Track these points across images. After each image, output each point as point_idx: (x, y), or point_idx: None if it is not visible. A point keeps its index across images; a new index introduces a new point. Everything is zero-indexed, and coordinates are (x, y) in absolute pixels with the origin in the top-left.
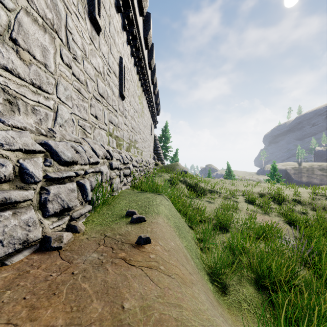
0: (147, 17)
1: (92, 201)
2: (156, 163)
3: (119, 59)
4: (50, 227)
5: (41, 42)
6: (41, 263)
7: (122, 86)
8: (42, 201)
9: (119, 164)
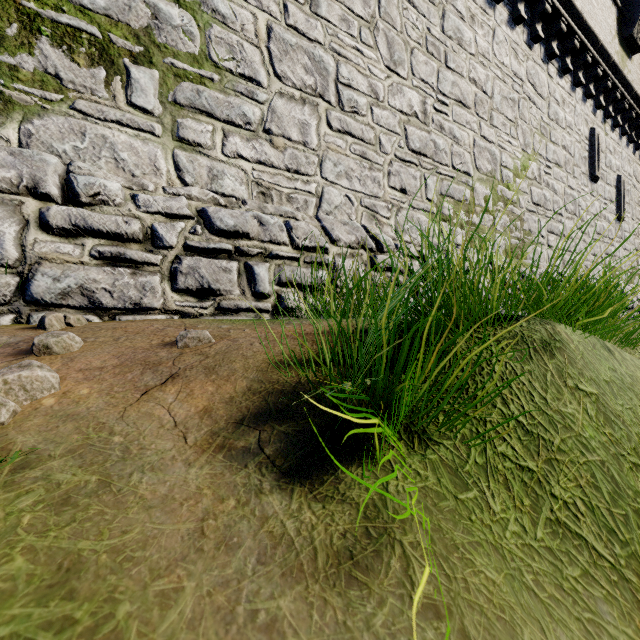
0: None
1: None
2: None
3: (616, 179)
4: None
5: (570, 227)
6: None
7: (620, 208)
8: None
9: None
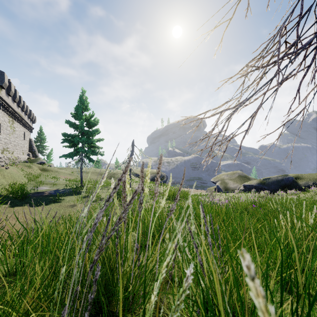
0: (15, 91)
1: None
2: (29, 158)
3: None
4: None
5: None
6: None
7: None
8: None
9: None
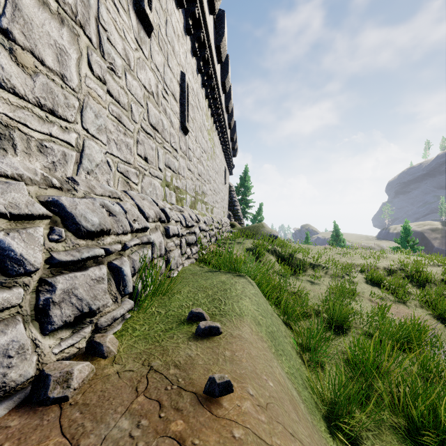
0: (220, 16)
1: (135, 291)
2: (232, 223)
3: (181, 75)
4: (55, 350)
5: (54, 40)
6: (18, 444)
7: (184, 115)
8: (41, 305)
9: (179, 229)
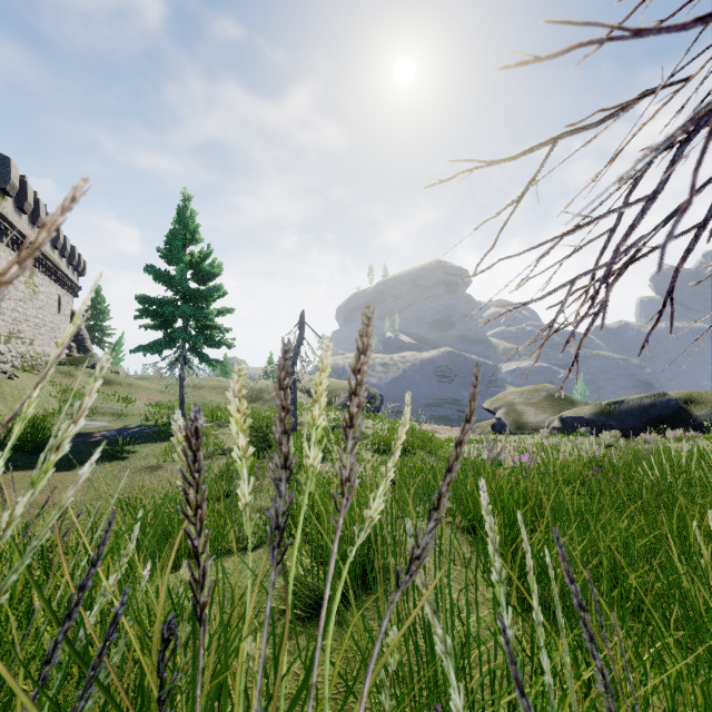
0: (37, 203)
1: None
2: (70, 354)
3: None
4: None
5: None
6: None
7: None
8: None
9: None
